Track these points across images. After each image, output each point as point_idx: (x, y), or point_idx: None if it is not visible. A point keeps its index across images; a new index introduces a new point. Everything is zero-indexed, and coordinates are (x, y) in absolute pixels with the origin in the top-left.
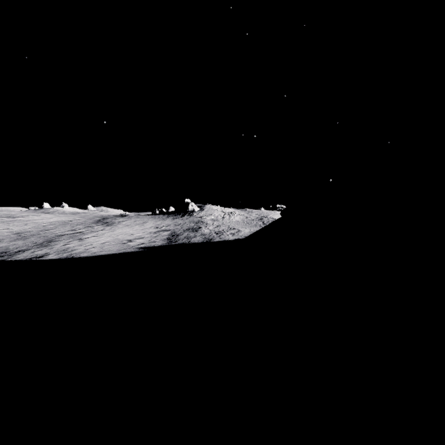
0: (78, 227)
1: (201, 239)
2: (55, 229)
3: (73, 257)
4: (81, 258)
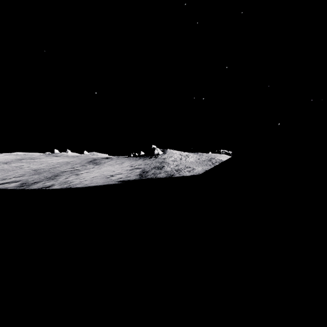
0: (76, 165)
1: (165, 175)
2: (60, 167)
3: (71, 187)
4: (76, 188)
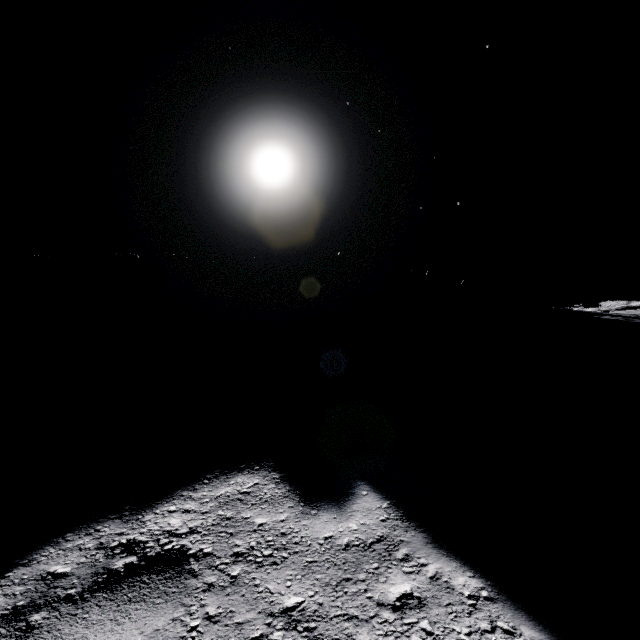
0: None
1: None
2: None
3: None
4: None
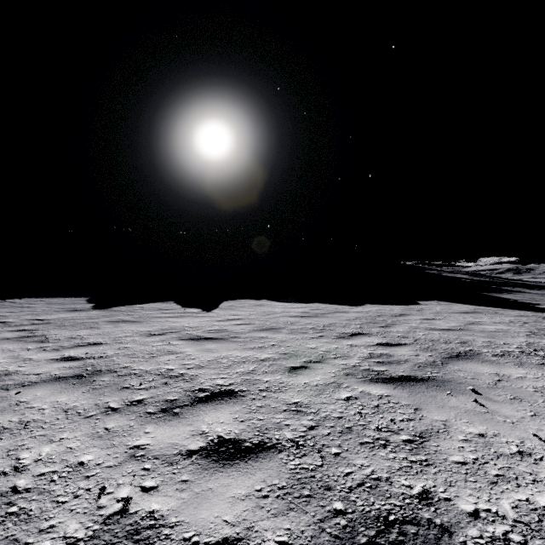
0: None
1: None
2: None
3: None
4: None
